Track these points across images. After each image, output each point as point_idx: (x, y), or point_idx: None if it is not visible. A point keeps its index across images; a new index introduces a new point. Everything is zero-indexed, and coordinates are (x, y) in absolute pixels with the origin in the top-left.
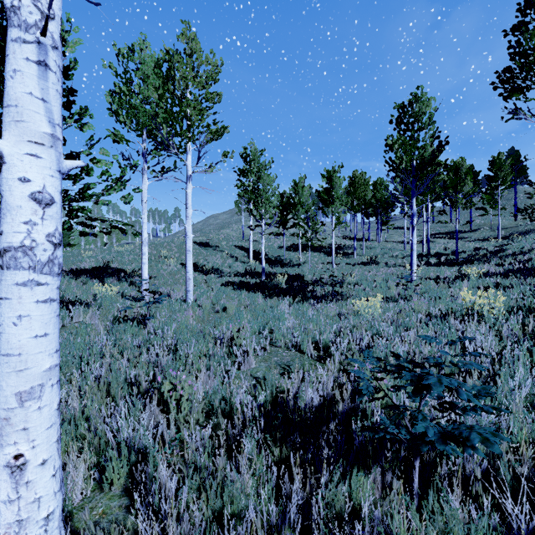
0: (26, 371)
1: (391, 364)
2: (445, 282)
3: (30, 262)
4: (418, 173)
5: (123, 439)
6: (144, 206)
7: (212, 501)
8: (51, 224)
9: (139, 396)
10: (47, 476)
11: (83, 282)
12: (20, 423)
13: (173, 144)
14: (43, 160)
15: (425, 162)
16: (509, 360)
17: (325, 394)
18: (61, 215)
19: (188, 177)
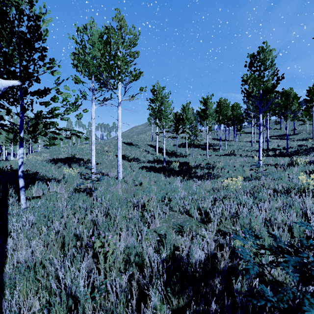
0: None
1: (271, 245)
2: (281, 168)
3: None
4: (263, 98)
5: (66, 283)
6: (92, 121)
7: None
8: None
9: (81, 248)
10: None
11: (59, 166)
12: None
13: (110, 83)
14: None
15: (268, 91)
16: None
17: (209, 251)
18: None
19: (119, 103)
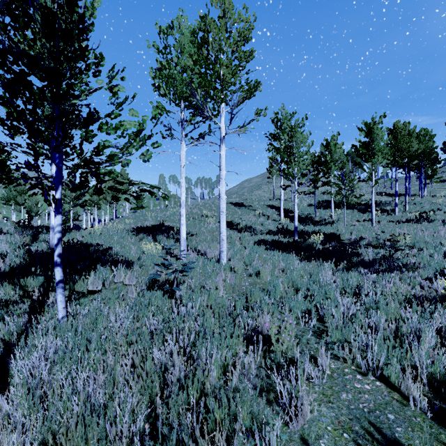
0: None
1: None
2: None
3: None
4: None
5: None
6: (182, 170)
7: None
8: None
9: None
10: None
11: (140, 239)
12: None
13: (207, 107)
14: None
15: None
16: None
17: None
18: None
19: (221, 139)
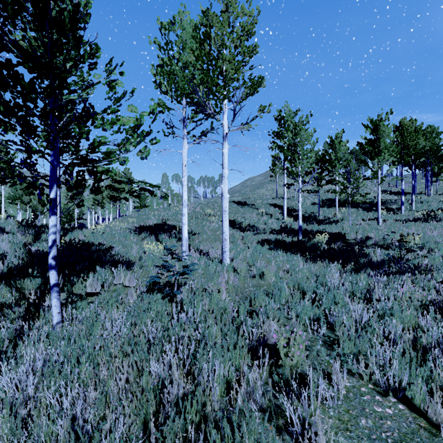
0: None
1: None
2: None
3: None
4: None
5: None
6: (183, 169)
7: None
8: None
9: None
10: None
11: (142, 238)
12: None
13: (209, 104)
14: None
15: None
16: None
17: None
18: None
19: (224, 137)
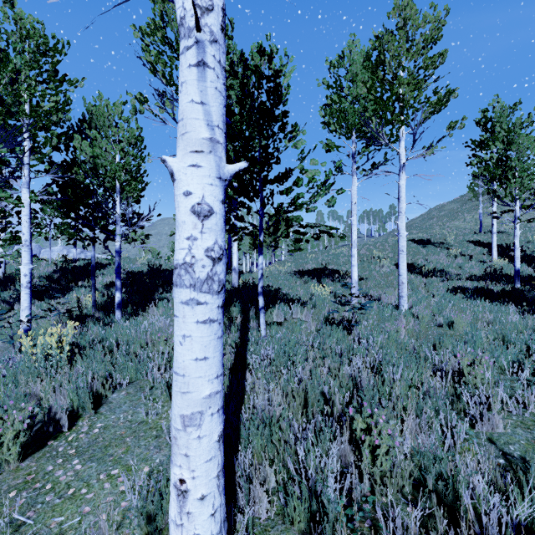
0: (188, 394)
1: None
2: None
3: (191, 280)
4: None
5: (309, 468)
6: (353, 207)
7: None
8: (210, 237)
9: (331, 419)
10: (205, 513)
11: (305, 282)
12: (183, 447)
13: (383, 135)
14: (203, 168)
15: None
16: None
17: None
18: (223, 226)
19: (401, 167)
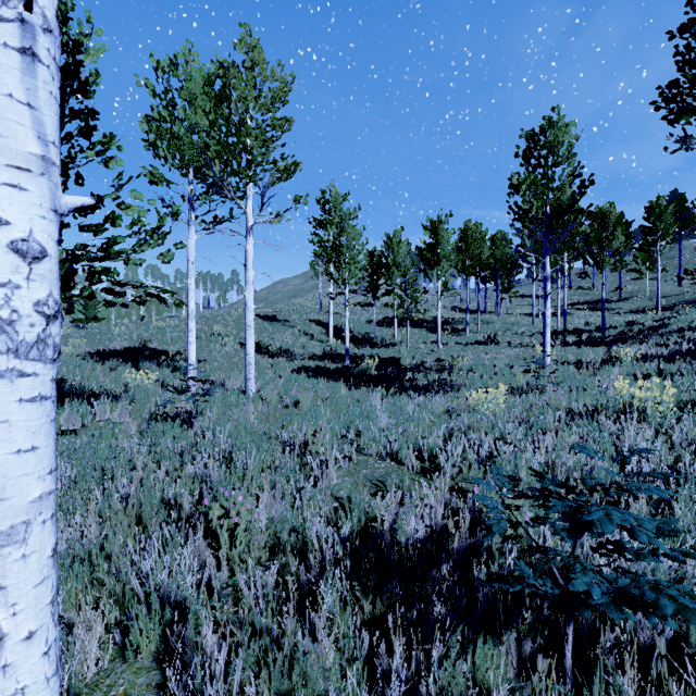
0: (3, 503)
1: (532, 488)
2: (589, 368)
3: (9, 343)
4: (553, 223)
5: (155, 586)
6: (190, 267)
7: (277, 681)
8: (42, 287)
9: (179, 524)
10: (35, 655)
11: (111, 368)
12: None
13: (228, 185)
14: (30, 193)
15: (563, 208)
16: (690, 478)
17: (434, 523)
18: (58, 274)
19: (248, 229)
